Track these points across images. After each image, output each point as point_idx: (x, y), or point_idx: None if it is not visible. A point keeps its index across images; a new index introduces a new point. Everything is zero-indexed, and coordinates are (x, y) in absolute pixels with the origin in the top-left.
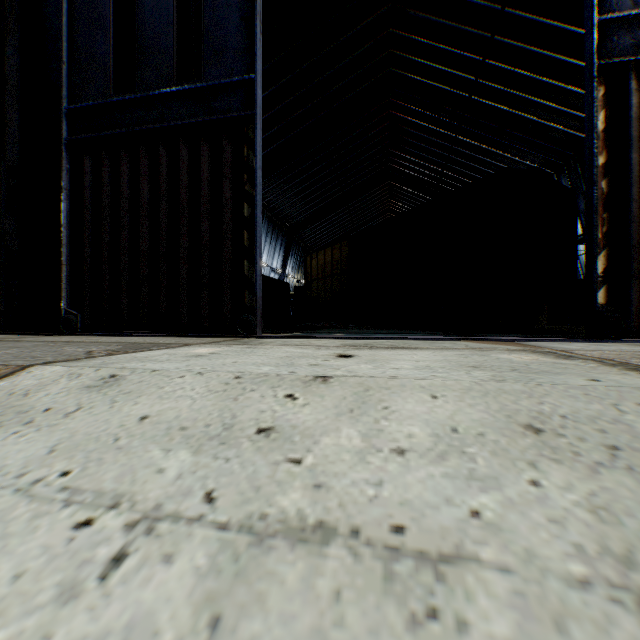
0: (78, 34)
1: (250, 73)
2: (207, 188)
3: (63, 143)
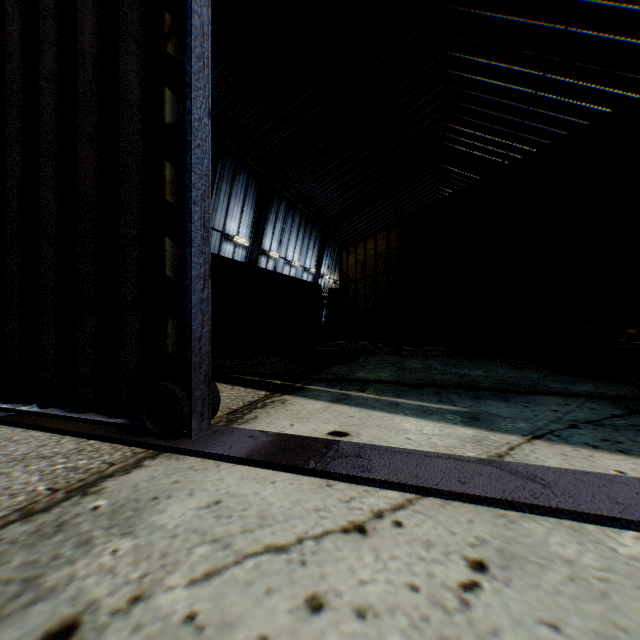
0: None
1: None
2: (92, 71)
3: None
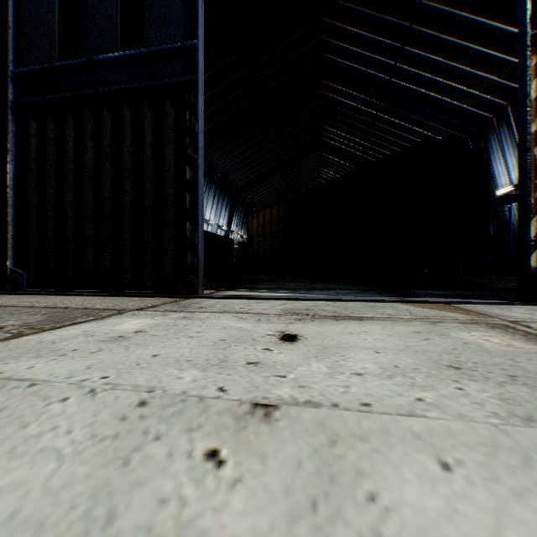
0: None
1: (192, 40)
2: (150, 151)
3: (9, 106)
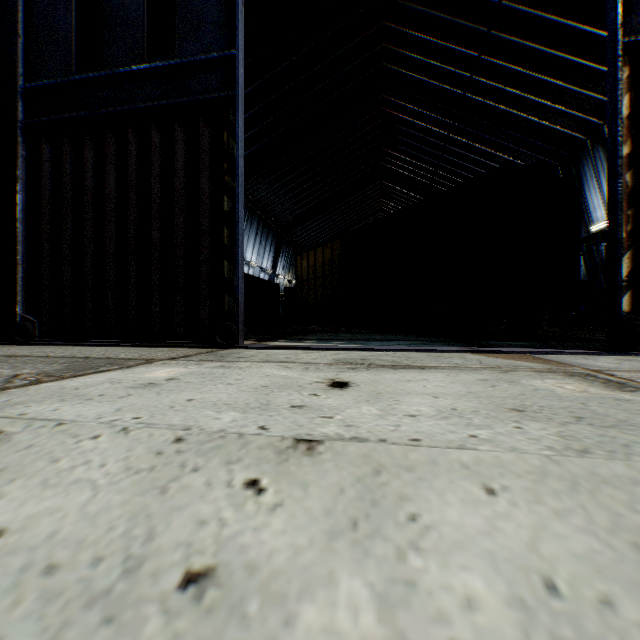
0: (36, 3)
1: (230, 49)
2: (182, 179)
3: (18, 126)
